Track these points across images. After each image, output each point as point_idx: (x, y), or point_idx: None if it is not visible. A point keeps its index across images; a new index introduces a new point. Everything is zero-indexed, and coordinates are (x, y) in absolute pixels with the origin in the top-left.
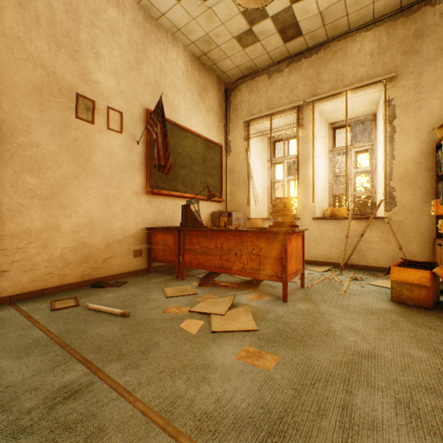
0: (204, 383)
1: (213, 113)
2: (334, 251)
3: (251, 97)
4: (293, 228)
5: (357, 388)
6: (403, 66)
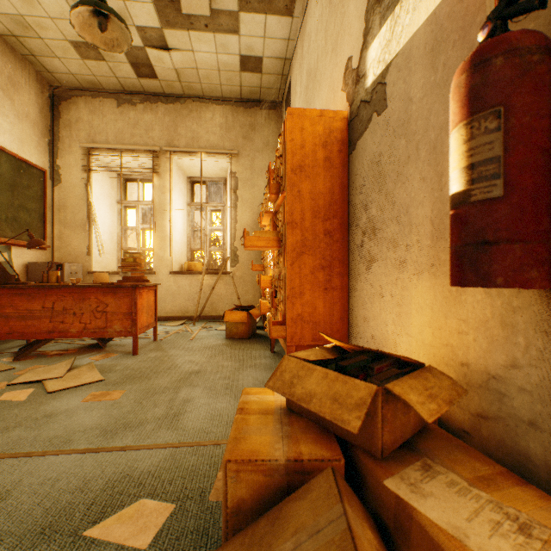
0: (49, 424)
1: (30, 122)
2: (191, 305)
3: (94, 120)
4: (144, 283)
5: (184, 389)
6: (243, 147)
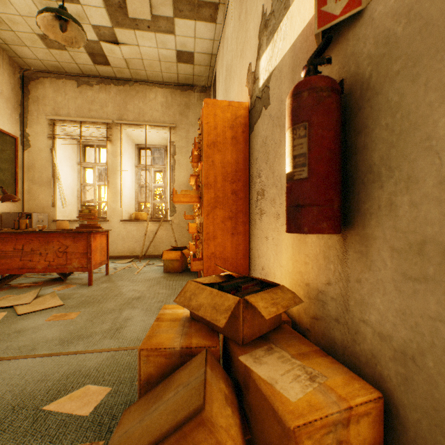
0: (19, 337)
1: (4, 98)
2: (138, 246)
3: (58, 97)
4: (98, 229)
5: (126, 310)
6: (180, 122)
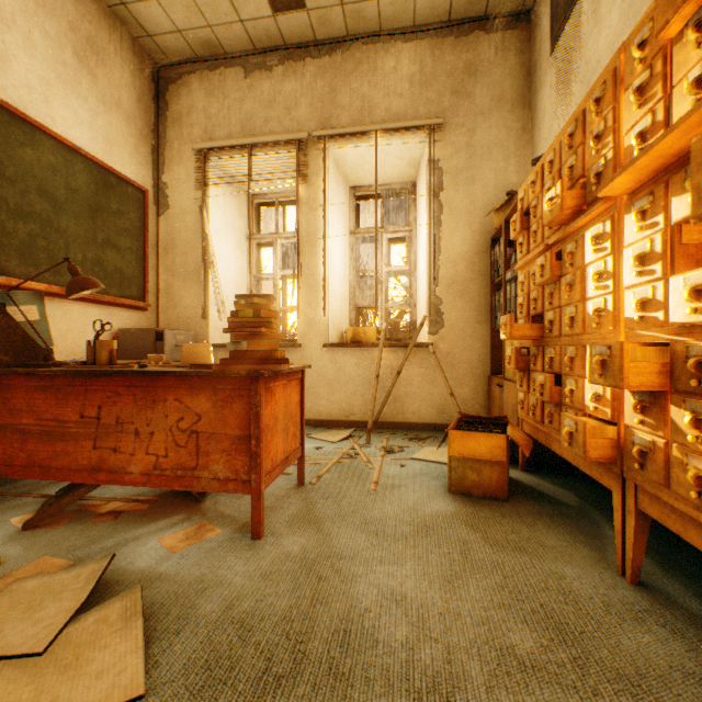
0: None
1: (122, 114)
2: (358, 402)
3: (212, 105)
4: (277, 366)
5: None
6: (452, 111)
